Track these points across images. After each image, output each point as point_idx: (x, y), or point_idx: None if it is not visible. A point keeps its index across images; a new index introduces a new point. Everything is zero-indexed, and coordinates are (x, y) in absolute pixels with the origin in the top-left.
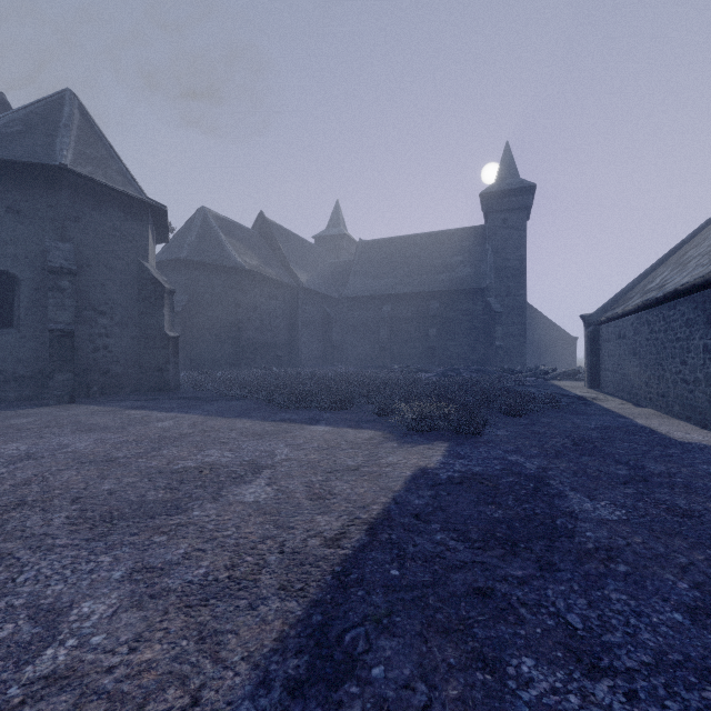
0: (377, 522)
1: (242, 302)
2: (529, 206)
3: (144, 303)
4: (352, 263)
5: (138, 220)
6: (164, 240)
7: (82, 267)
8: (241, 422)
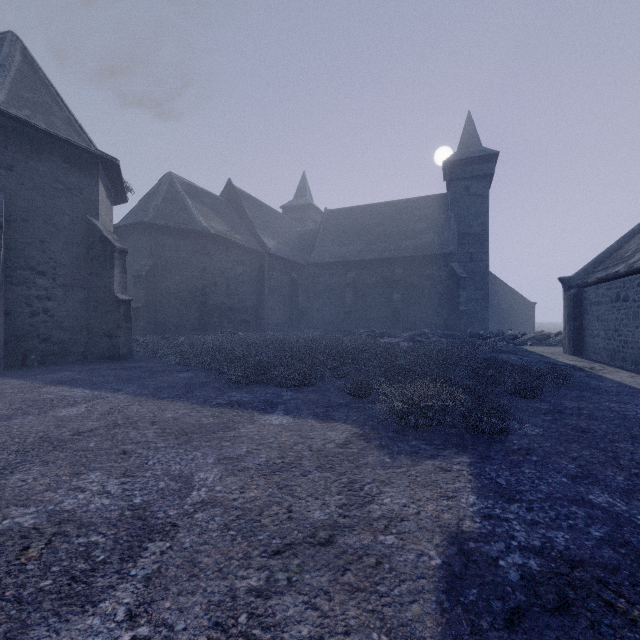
0: None
1: (208, 267)
2: (491, 173)
3: (93, 264)
4: (318, 231)
5: (86, 173)
6: (123, 200)
7: (16, 221)
8: (174, 408)
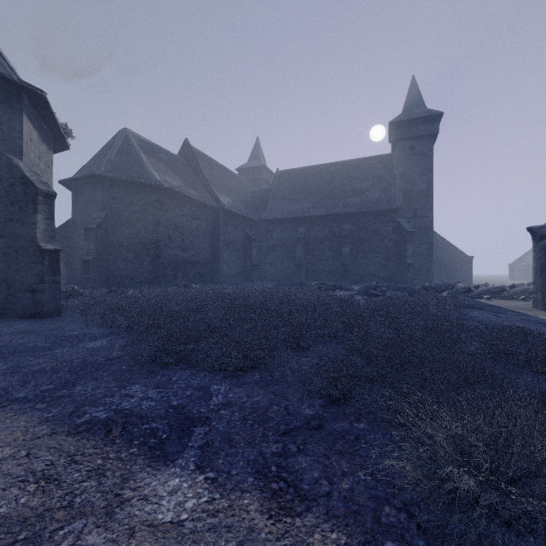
0: None
1: (162, 220)
2: (435, 133)
3: (13, 208)
4: (270, 190)
5: (5, 105)
6: (65, 146)
7: None
8: None
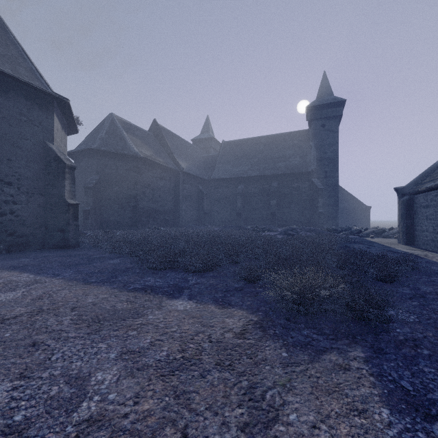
0: None
1: (139, 181)
2: (340, 115)
3: (49, 177)
4: (217, 156)
5: (44, 109)
6: (75, 131)
7: None
8: (96, 292)
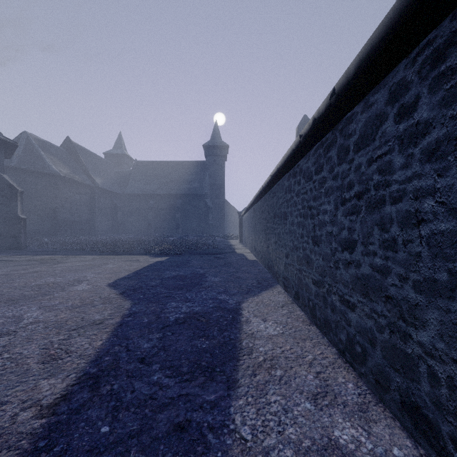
0: (146, 266)
1: (58, 196)
2: (226, 155)
3: (3, 198)
4: (131, 173)
5: None
6: (7, 157)
7: None
8: (86, 256)
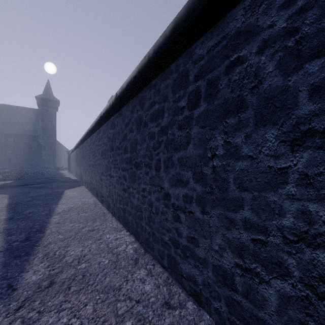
0: None
1: None
2: (57, 107)
3: None
4: None
5: None
6: None
7: None
8: None
